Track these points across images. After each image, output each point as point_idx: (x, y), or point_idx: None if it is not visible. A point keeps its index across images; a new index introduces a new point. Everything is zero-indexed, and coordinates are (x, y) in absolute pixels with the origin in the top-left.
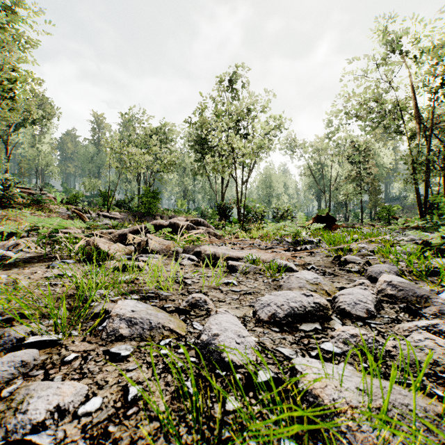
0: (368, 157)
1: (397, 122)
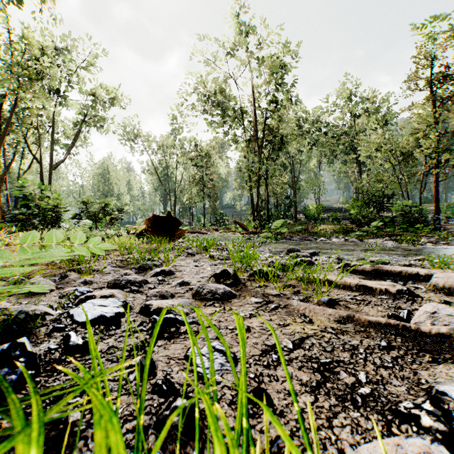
0: (209, 163)
1: (234, 132)
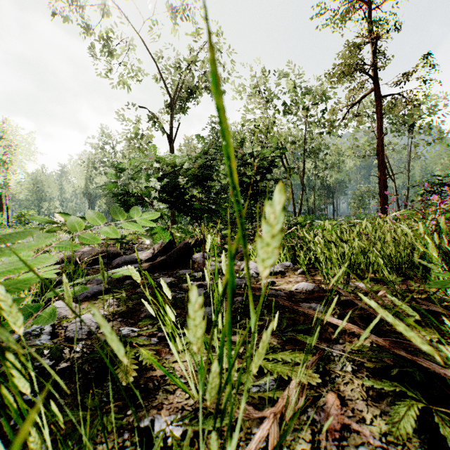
0: None
1: None
